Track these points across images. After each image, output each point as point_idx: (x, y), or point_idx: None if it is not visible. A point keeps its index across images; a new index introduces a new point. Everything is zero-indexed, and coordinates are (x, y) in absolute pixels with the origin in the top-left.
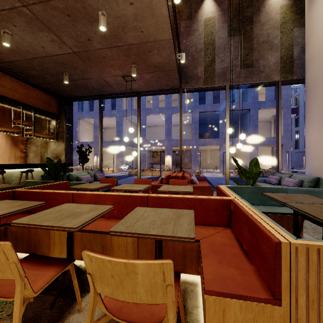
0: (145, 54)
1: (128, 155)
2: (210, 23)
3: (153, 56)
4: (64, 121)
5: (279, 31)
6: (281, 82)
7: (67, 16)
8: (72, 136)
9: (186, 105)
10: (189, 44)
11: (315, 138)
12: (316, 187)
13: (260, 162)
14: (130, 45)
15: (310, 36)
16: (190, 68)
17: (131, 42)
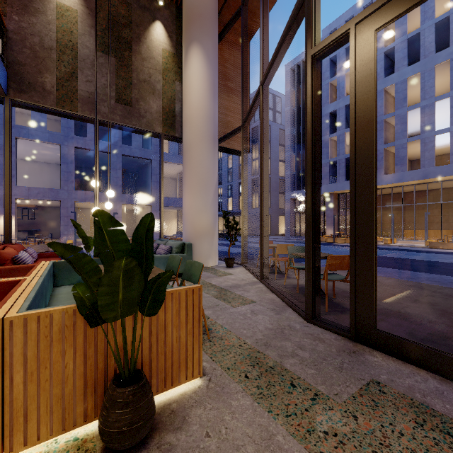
0: None
1: None
2: (69, 15)
3: None
4: None
5: (162, 76)
6: (164, 135)
7: None
8: None
9: (52, 129)
10: (27, 27)
11: (188, 202)
12: (183, 253)
13: (165, 228)
14: None
15: (185, 96)
16: (29, 70)
17: None
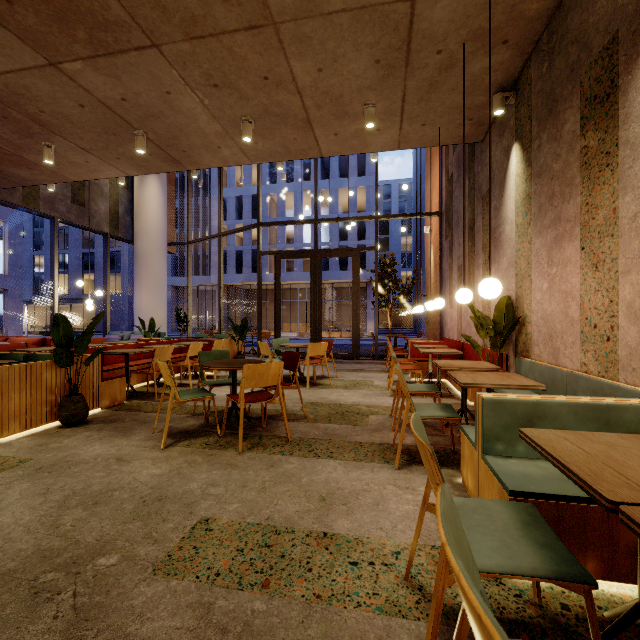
0: (18, 165)
1: None
2: None
3: (23, 170)
4: None
5: (109, 180)
6: (110, 235)
7: (0, 115)
8: None
9: None
10: None
11: (146, 300)
12: None
13: None
14: (17, 155)
15: (142, 211)
16: None
17: (27, 157)
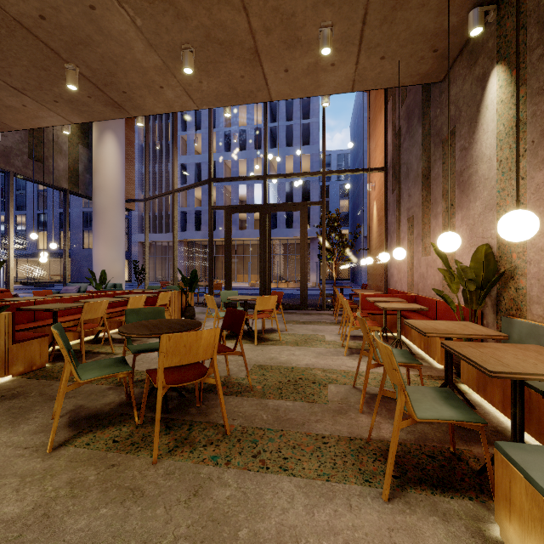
0: None
1: None
2: None
3: None
4: None
5: (68, 139)
6: (69, 191)
7: None
8: None
9: None
10: None
11: (104, 253)
12: None
13: None
14: None
15: (100, 168)
16: None
17: None
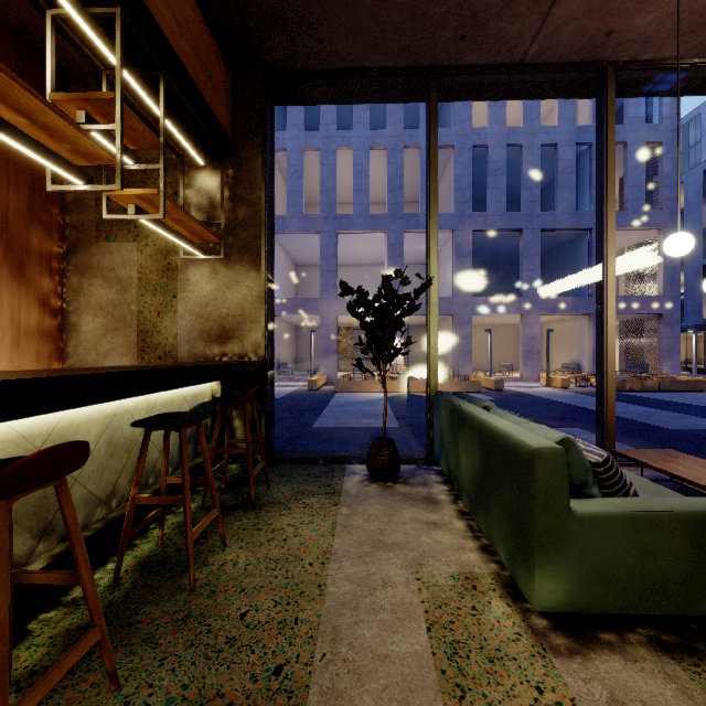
0: None
1: (280, 336)
2: None
3: None
4: (261, 176)
5: None
6: None
7: None
8: (273, 248)
9: None
10: None
11: None
12: None
13: None
14: None
15: None
16: None
17: None
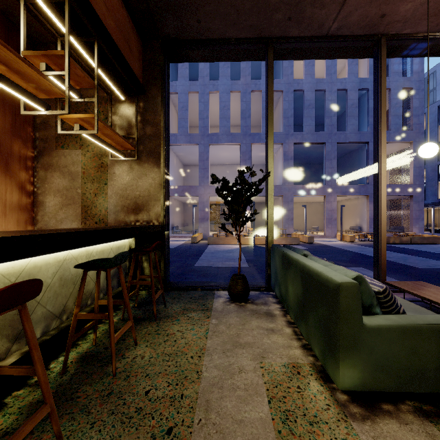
0: None
1: (174, 209)
2: None
3: None
4: (161, 107)
5: None
6: None
7: None
8: (168, 153)
9: None
10: None
11: None
12: None
13: None
14: None
15: None
16: None
17: None
